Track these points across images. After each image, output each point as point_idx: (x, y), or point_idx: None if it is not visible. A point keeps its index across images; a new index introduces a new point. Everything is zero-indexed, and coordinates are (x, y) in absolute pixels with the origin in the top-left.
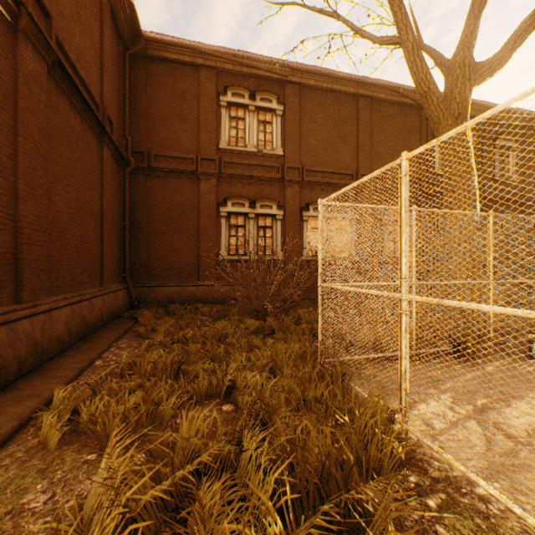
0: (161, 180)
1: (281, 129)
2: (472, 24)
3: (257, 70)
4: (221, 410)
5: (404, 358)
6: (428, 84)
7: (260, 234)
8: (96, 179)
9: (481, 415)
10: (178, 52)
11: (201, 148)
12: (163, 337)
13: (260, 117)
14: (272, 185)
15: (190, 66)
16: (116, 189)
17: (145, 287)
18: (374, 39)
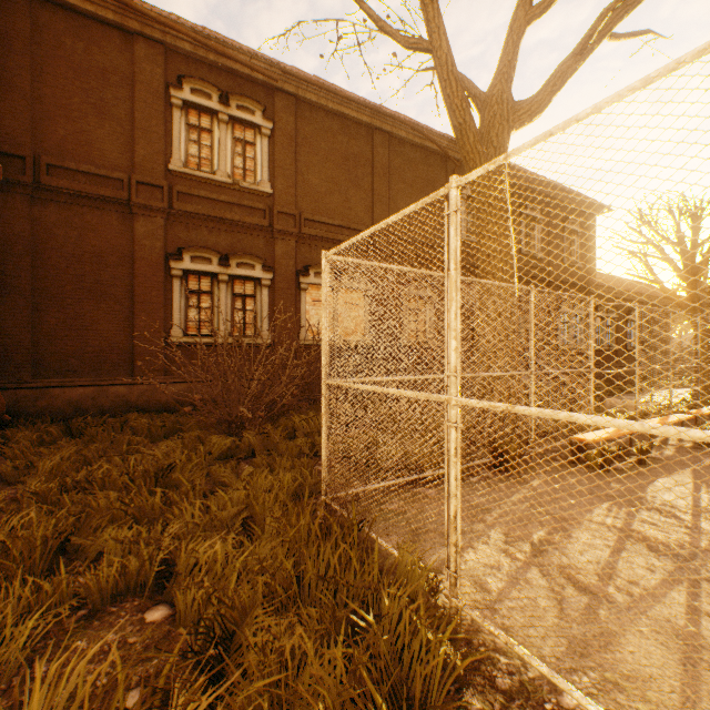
0: (62, 208)
1: (269, 156)
2: (511, 52)
3: (233, 62)
4: (141, 624)
5: (453, 496)
6: (464, 115)
7: (237, 306)
8: None
9: (542, 556)
10: (94, 0)
11: (138, 165)
12: (41, 482)
13: (237, 133)
14: (256, 235)
15: (117, 30)
16: None
17: (27, 390)
18: (399, 38)
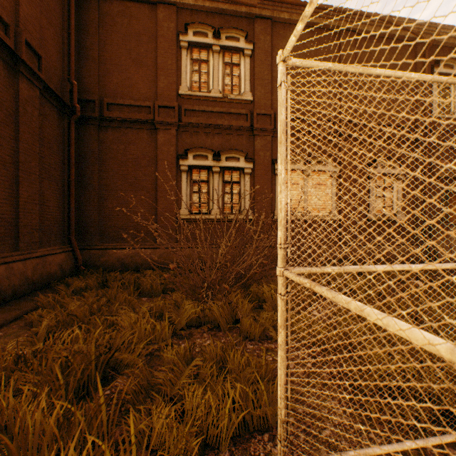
0: (115, 131)
1: (250, 72)
2: None
3: (222, 4)
4: None
5: None
6: None
7: (226, 190)
8: (5, 116)
9: None
10: None
11: (159, 94)
12: None
13: (226, 59)
14: (240, 134)
15: (146, 4)
16: (56, 138)
17: (95, 250)
18: None
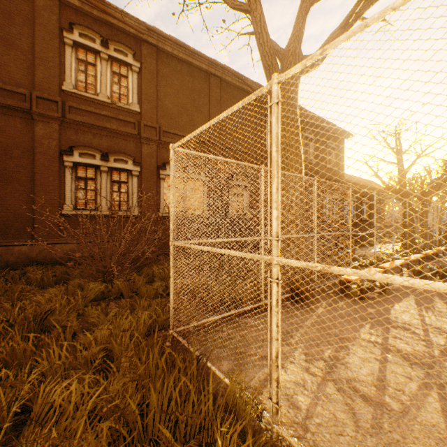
0: None
1: (137, 86)
2: (301, 22)
3: (111, 18)
4: None
5: (275, 339)
6: (271, 59)
7: (114, 189)
8: None
9: (334, 372)
10: None
11: (38, 84)
12: None
13: (114, 68)
14: (128, 140)
15: None
16: None
17: None
18: (227, 0)
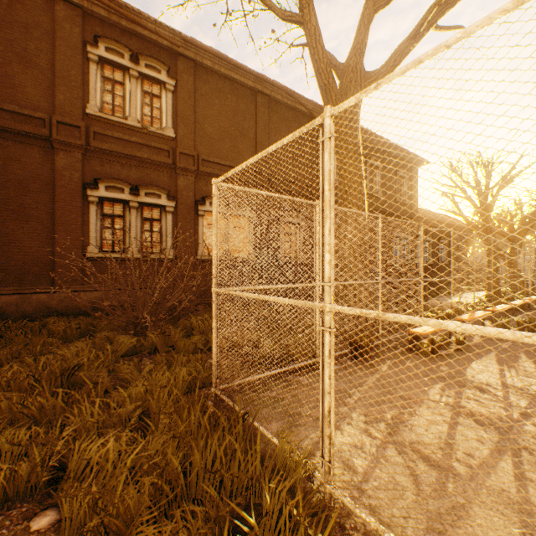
0: None
1: (172, 108)
2: (363, 33)
3: (142, 29)
4: (25, 534)
5: (328, 393)
6: (328, 77)
7: (145, 228)
8: None
9: (396, 434)
10: None
11: (58, 107)
12: None
13: (145, 87)
14: (162, 170)
15: None
16: None
17: None
18: (277, 11)
